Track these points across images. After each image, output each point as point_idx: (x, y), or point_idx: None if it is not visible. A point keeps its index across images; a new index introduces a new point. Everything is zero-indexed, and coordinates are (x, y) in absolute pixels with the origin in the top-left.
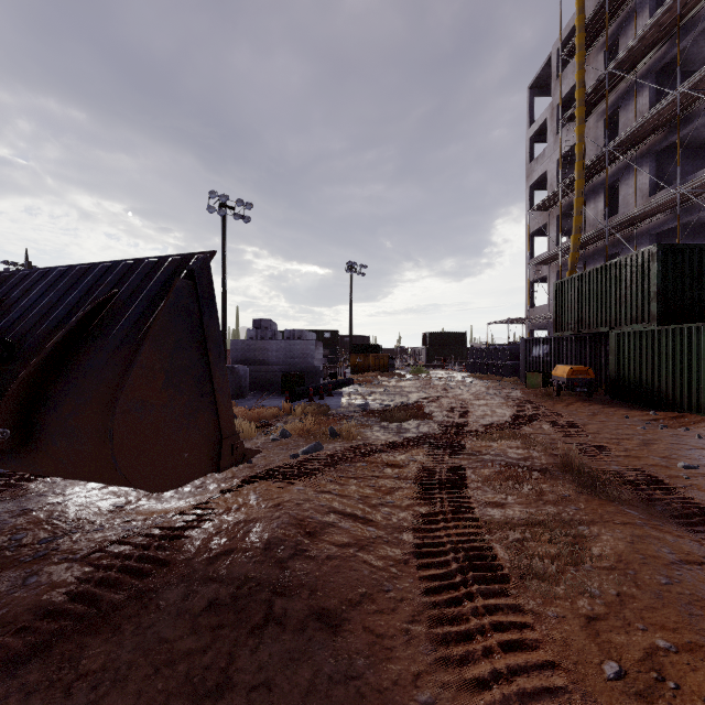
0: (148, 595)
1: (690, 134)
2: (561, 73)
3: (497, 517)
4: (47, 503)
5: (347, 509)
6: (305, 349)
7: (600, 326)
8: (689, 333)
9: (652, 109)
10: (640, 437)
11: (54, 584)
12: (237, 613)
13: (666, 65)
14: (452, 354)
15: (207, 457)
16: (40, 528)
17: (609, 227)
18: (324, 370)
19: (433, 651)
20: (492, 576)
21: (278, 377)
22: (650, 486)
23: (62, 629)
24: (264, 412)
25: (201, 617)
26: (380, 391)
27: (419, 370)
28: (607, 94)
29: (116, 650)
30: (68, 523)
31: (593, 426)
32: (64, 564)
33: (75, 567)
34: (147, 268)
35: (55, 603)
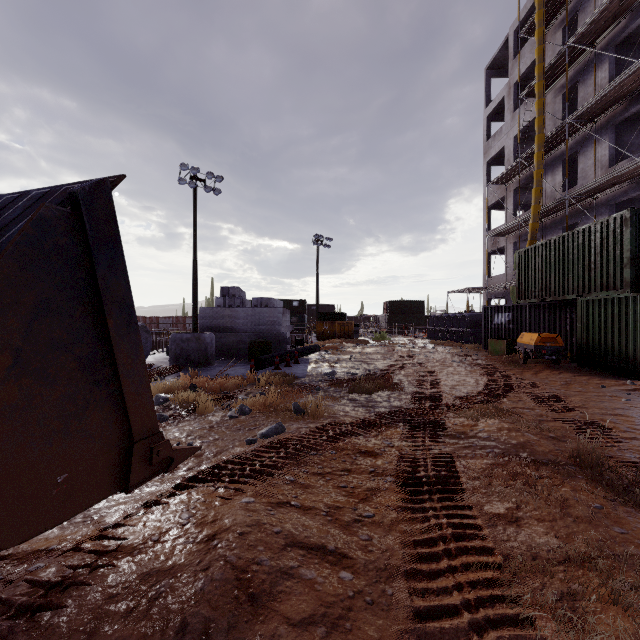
0: None
1: None
2: (519, 51)
3: (516, 544)
4: None
5: (311, 536)
6: (272, 317)
7: (567, 293)
8: None
9: (615, 79)
10: (634, 413)
11: None
12: None
13: (625, 39)
14: (411, 321)
15: (106, 473)
16: None
17: (570, 197)
18: (292, 336)
19: None
20: None
21: (245, 344)
22: None
23: None
24: (227, 382)
25: None
26: (346, 358)
27: (381, 337)
28: (567, 67)
29: None
30: None
31: (575, 399)
32: None
33: None
34: (30, 201)
35: None
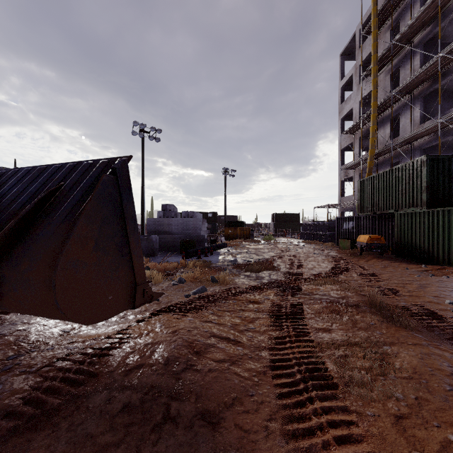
0: (80, 399)
1: (446, 84)
2: (362, 44)
3: (326, 339)
4: (16, 330)
5: (223, 334)
6: (195, 224)
7: (389, 209)
8: (448, 213)
9: (422, 67)
10: (418, 283)
11: (14, 391)
12: (143, 413)
13: (431, 39)
14: (290, 227)
15: (126, 299)
16: (9, 348)
17: (394, 144)
18: (208, 238)
19: (286, 444)
20: (326, 384)
21: (177, 242)
22: (428, 317)
23: (15, 427)
24: (168, 265)
25: (117, 417)
26: (244, 251)
27: (269, 238)
28: (392, 58)
29: (54, 443)
30: (30, 344)
31: (385, 275)
32: (22, 375)
33: (30, 378)
34: (84, 167)
35: (13, 406)
